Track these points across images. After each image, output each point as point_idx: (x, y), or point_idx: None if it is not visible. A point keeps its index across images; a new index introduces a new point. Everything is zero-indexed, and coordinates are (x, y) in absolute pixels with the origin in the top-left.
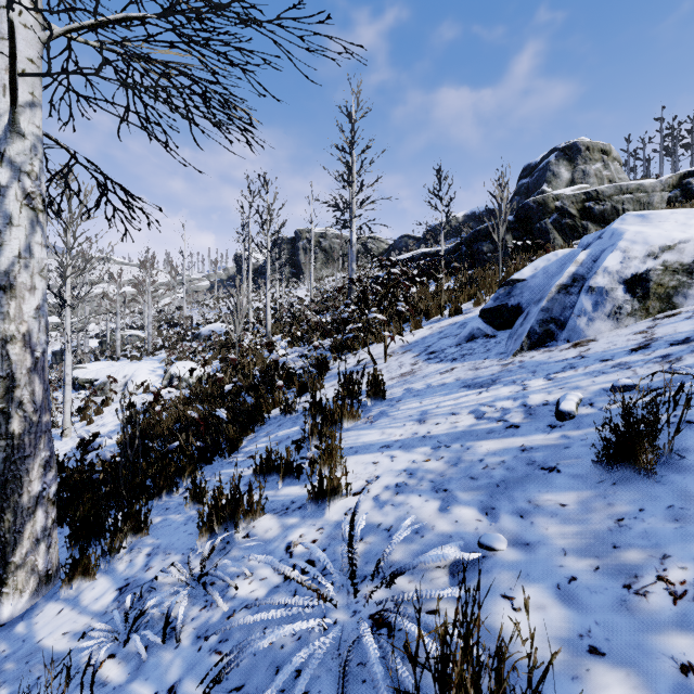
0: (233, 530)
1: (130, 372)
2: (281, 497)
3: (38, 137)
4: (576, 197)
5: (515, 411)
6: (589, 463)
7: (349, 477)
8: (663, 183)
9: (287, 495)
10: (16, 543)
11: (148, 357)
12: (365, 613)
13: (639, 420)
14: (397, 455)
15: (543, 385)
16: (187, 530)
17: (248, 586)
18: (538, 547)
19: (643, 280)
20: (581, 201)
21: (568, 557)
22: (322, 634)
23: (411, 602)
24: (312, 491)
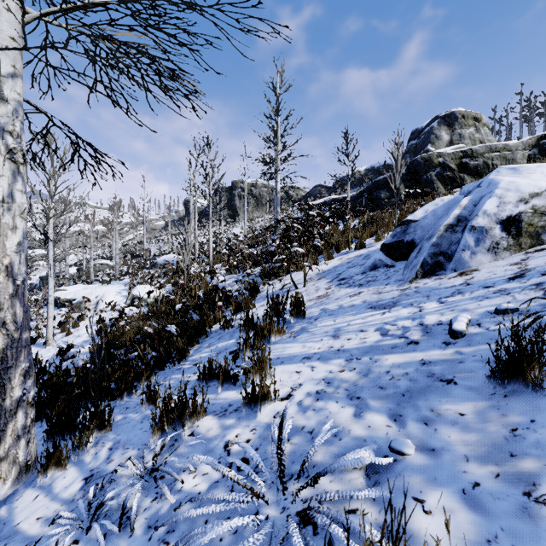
0: (180, 430)
1: (101, 293)
2: (220, 400)
3: (19, 102)
4: (455, 155)
5: (414, 329)
6: (481, 377)
7: (277, 384)
8: (524, 144)
9: (226, 398)
10: (0, 440)
11: (115, 281)
12: (293, 510)
13: (526, 341)
14: (316, 366)
15: (436, 307)
16: (142, 428)
17: (192, 480)
18: (442, 452)
19: (516, 221)
20: (459, 157)
21: (471, 464)
22: (256, 529)
23: (333, 501)
24: (246, 397)
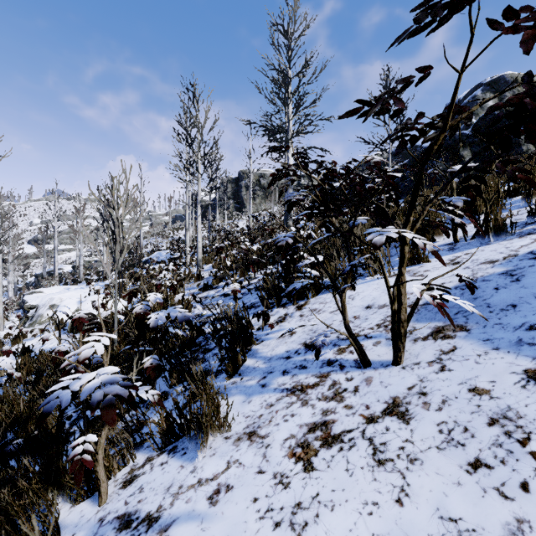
0: None
1: (59, 302)
2: None
3: None
4: None
5: None
6: None
7: None
8: None
9: None
10: None
11: (100, 282)
12: None
13: None
14: None
15: None
16: None
17: None
18: None
19: None
20: None
21: None
22: None
23: None
24: None
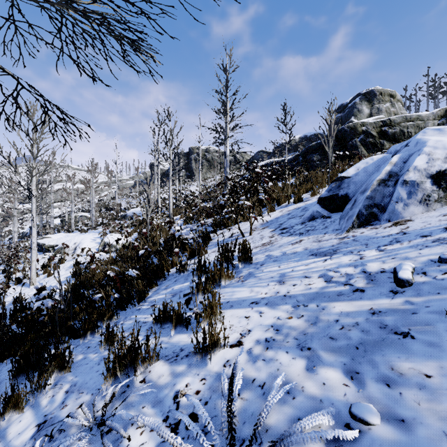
0: (132, 377)
1: (78, 240)
2: (173, 344)
3: None
4: (376, 124)
5: (358, 277)
6: (441, 331)
7: (227, 329)
8: (434, 114)
9: (178, 342)
10: None
11: (91, 230)
12: None
13: None
14: (264, 312)
15: (377, 255)
16: (98, 370)
17: (139, 437)
18: (415, 425)
19: (446, 175)
20: (379, 126)
21: None
22: None
23: None
24: (197, 344)
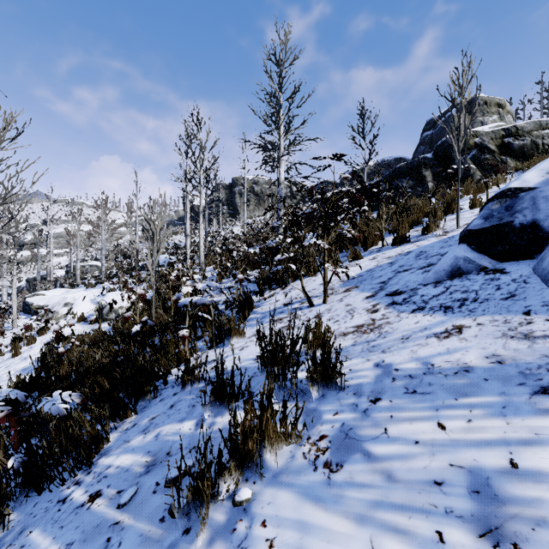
0: None
1: (73, 300)
2: None
3: None
4: (495, 134)
5: None
6: None
7: None
8: None
9: None
10: None
11: (100, 285)
12: None
13: None
14: None
15: None
16: None
17: None
18: None
19: None
20: (500, 137)
21: None
22: None
23: None
24: None
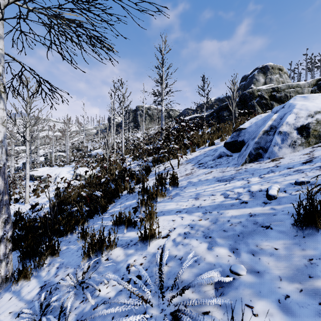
0: (100, 256)
1: (58, 172)
2: (125, 237)
3: (1, 54)
4: (268, 90)
5: (245, 194)
6: (288, 224)
7: (160, 228)
8: (308, 83)
9: (129, 236)
10: None
11: (67, 165)
12: (168, 311)
13: (317, 202)
14: (184, 217)
15: (258, 180)
16: (77, 255)
17: (106, 289)
18: (264, 274)
19: (306, 128)
20: (270, 92)
21: (283, 282)
22: None
23: (193, 305)
24: (141, 236)
